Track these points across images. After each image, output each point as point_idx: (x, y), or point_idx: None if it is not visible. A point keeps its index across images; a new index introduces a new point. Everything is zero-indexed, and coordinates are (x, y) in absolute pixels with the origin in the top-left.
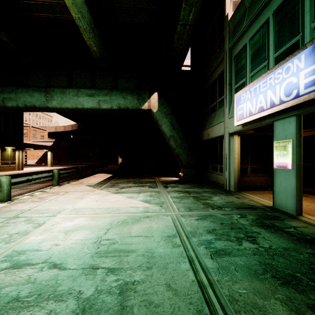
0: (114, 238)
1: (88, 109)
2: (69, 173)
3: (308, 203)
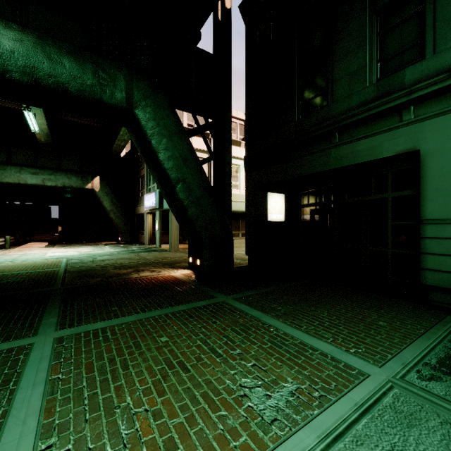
0: (85, 253)
1: (31, 184)
2: (10, 240)
3: None
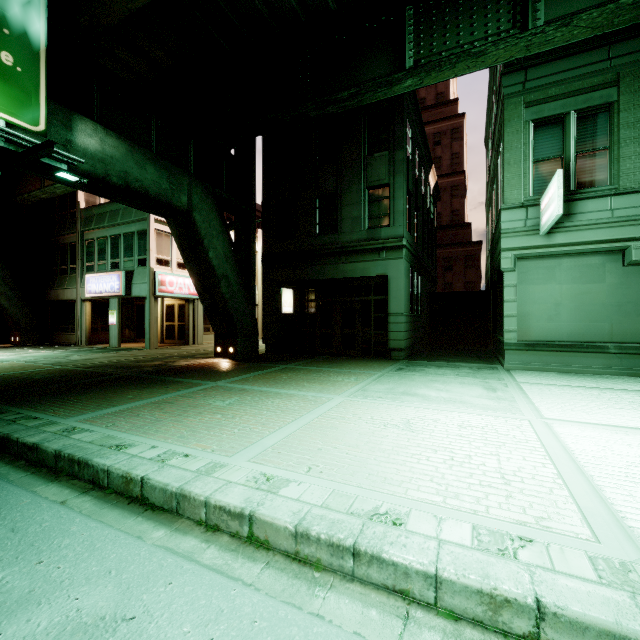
0: (19, 356)
1: None
2: None
3: (132, 344)
